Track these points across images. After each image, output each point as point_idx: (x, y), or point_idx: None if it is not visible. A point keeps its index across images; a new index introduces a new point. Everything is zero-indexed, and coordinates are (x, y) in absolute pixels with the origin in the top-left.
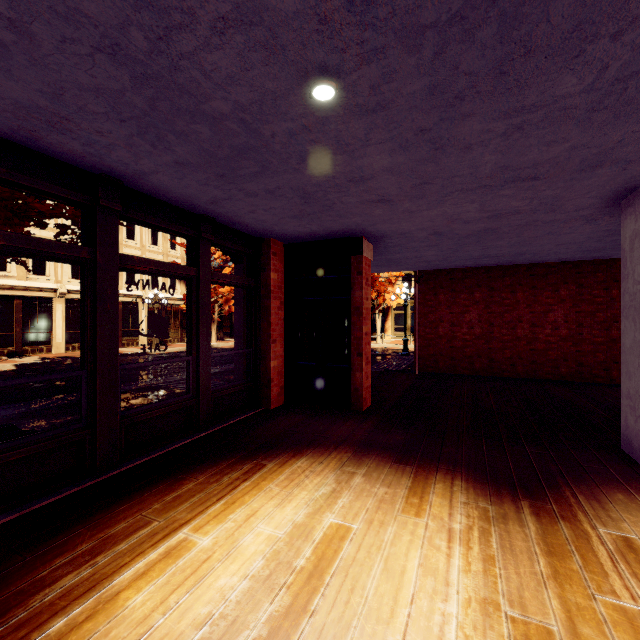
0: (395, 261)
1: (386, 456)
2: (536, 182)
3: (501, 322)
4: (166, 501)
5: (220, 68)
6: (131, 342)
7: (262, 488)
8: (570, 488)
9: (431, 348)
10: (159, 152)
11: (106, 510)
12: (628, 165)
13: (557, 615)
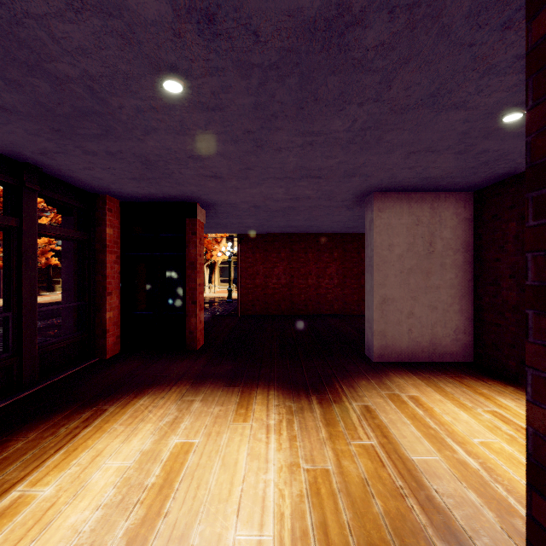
0: (223, 225)
1: (219, 383)
2: (320, 180)
3: (299, 275)
4: None
5: (72, 38)
6: None
7: (106, 430)
8: (339, 383)
9: (250, 295)
10: None
11: None
12: (368, 178)
13: (331, 459)
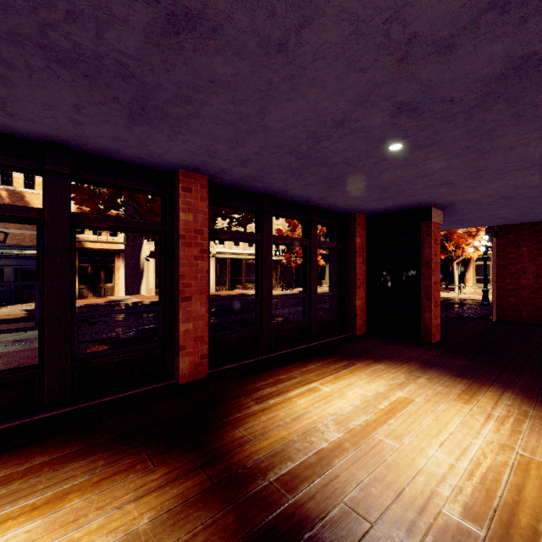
0: (467, 220)
1: (447, 372)
2: None
3: None
4: (302, 371)
5: (339, 148)
6: (251, 286)
7: (355, 374)
8: None
9: (511, 298)
10: (298, 181)
11: (273, 369)
12: None
13: None
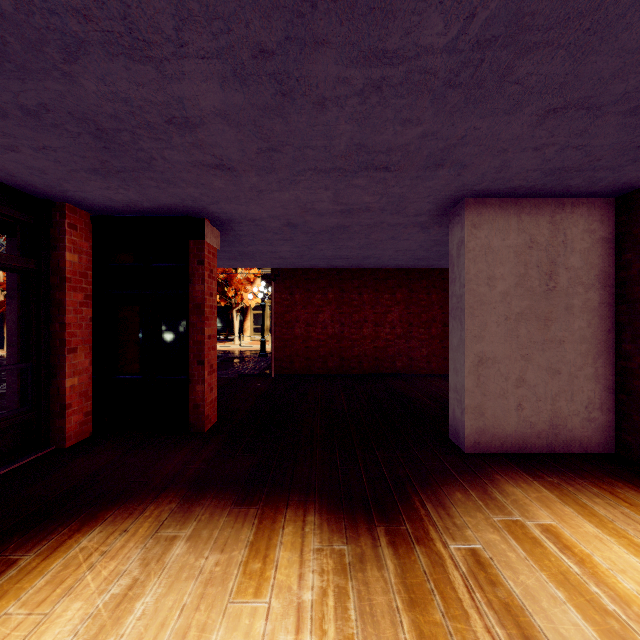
0: (249, 255)
1: (225, 497)
2: (387, 174)
3: (350, 322)
4: None
5: None
6: None
7: None
8: (419, 496)
9: (287, 349)
10: None
11: None
12: (463, 170)
13: None
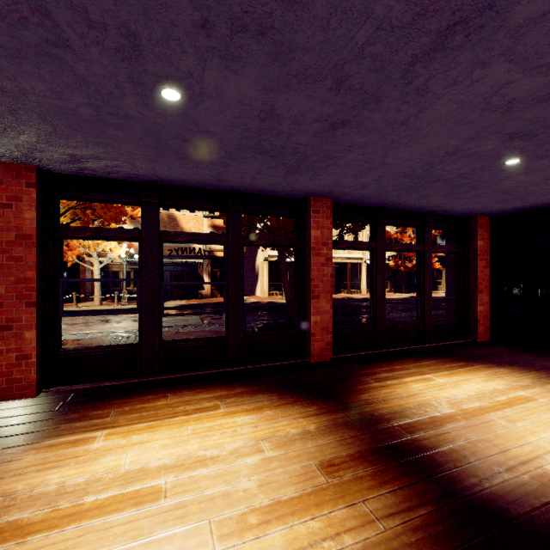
0: None
1: None
2: None
3: None
4: (415, 365)
5: (452, 168)
6: (356, 291)
7: (472, 373)
8: None
9: None
10: (412, 195)
11: (388, 361)
12: None
13: None
